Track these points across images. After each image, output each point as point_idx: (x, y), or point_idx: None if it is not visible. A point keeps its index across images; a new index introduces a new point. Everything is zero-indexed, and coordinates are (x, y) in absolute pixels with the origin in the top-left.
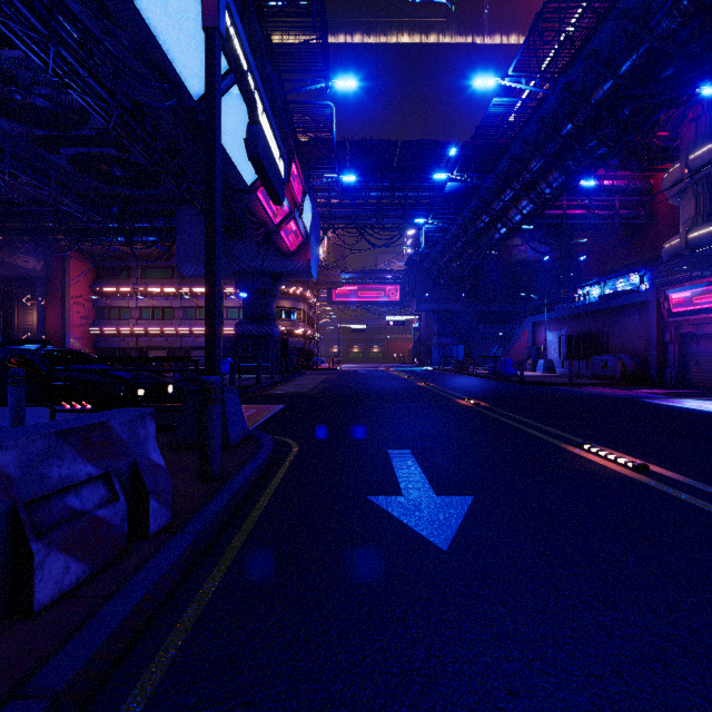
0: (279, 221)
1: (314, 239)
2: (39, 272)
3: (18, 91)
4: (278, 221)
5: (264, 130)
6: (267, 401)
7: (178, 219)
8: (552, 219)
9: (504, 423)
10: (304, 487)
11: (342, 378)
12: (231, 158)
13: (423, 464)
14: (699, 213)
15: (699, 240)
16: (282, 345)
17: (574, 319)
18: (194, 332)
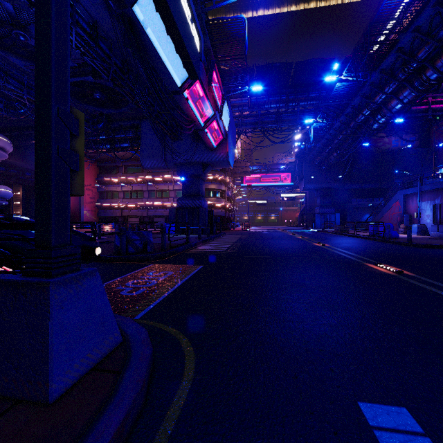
0: (205, 121)
1: (231, 138)
2: None
3: (21, 33)
4: (204, 121)
5: None
6: (188, 260)
7: (141, 130)
8: (418, 113)
9: None
10: None
11: (251, 238)
12: (162, 59)
13: None
14: None
15: None
16: (208, 214)
17: None
18: (155, 206)
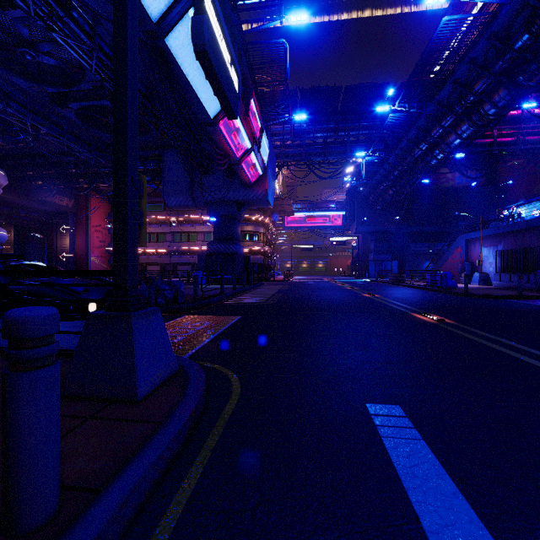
0: (241, 155)
1: (271, 173)
2: (70, 208)
3: (28, 52)
4: (240, 155)
5: (211, 24)
6: (224, 311)
7: (164, 161)
8: (482, 147)
9: (499, 351)
10: (226, 537)
11: (294, 289)
12: (194, 89)
13: (441, 453)
14: None
15: None
16: (244, 261)
17: (512, 235)
18: (179, 251)
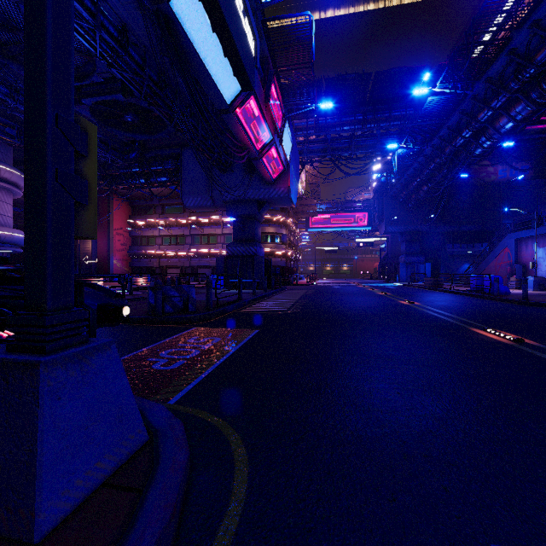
0: (261, 148)
1: (293, 169)
2: None
3: None
4: (260, 148)
5: None
6: (240, 322)
7: (182, 160)
8: (533, 134)
9: None
10: None
11: (319, 294)
12: (207, 69)
13: None
14: None
15: None
16: (265, 263)
17: None
18: (199, 254)
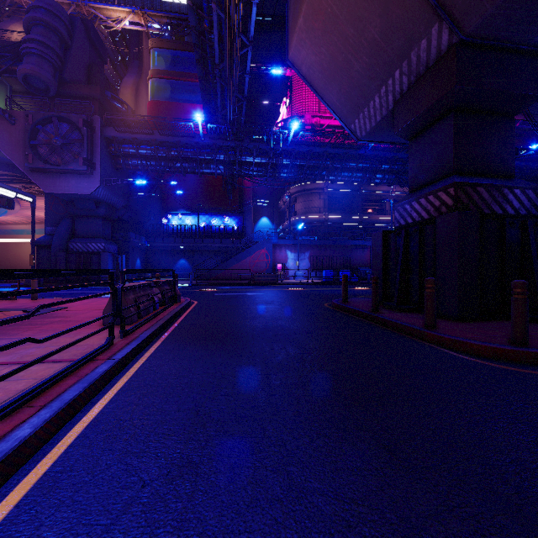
0: None
1: None
2: None
3: None
4: None
5: None
6: None
7: None
8: None
9: None
10: None
11: None
12: None
13: None
14: (324, 206)
15: (332, 220)
16: None
17: (318, 247)
18: None
